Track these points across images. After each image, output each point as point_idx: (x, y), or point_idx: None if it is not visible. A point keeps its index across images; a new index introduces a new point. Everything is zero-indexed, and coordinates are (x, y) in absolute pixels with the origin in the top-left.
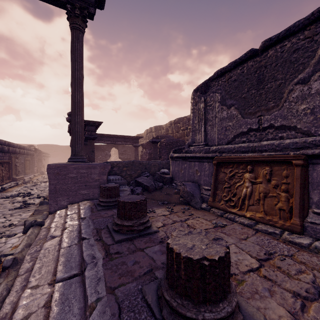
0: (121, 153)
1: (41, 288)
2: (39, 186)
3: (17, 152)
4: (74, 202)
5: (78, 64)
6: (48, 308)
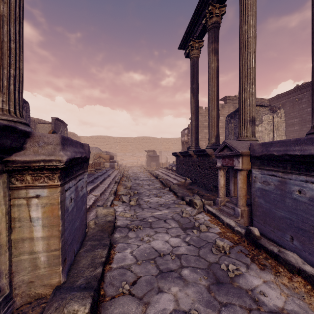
0: None
1: (102, 186)
2: None
3: None
4: None
5: None
6: (101, 184)
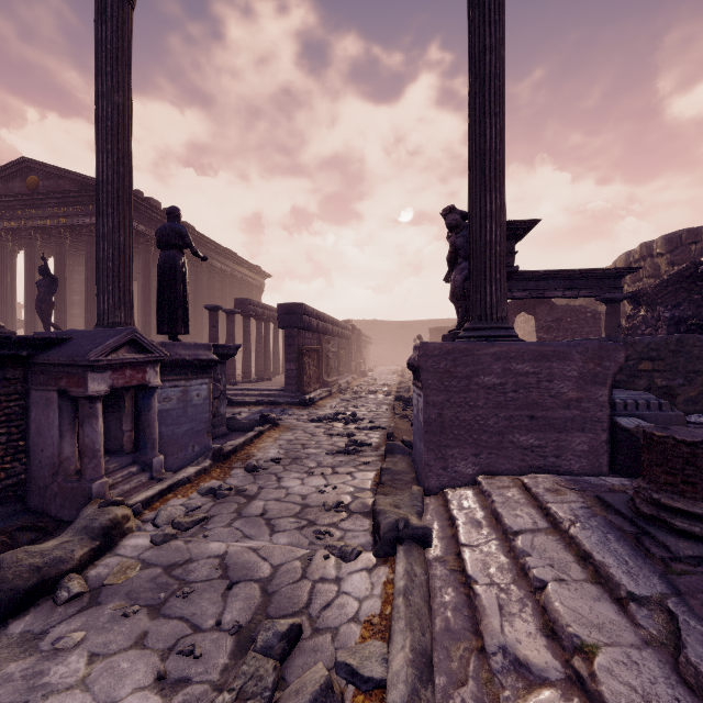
0: (546, 327)
1: None
2: (366, 400)
3: (329, 332)
4: (493, 470)
5: (493, 30)
6: None
